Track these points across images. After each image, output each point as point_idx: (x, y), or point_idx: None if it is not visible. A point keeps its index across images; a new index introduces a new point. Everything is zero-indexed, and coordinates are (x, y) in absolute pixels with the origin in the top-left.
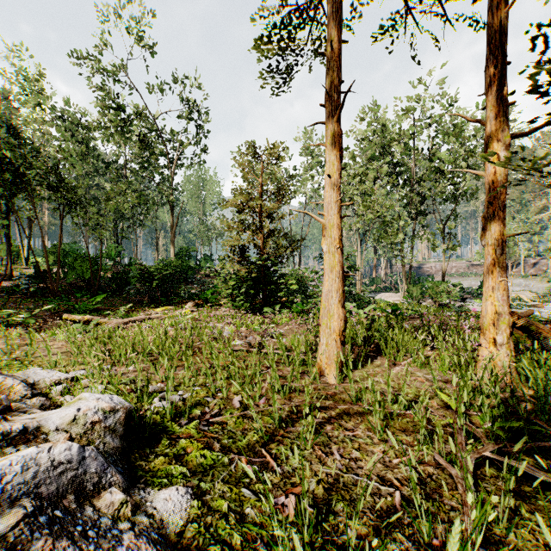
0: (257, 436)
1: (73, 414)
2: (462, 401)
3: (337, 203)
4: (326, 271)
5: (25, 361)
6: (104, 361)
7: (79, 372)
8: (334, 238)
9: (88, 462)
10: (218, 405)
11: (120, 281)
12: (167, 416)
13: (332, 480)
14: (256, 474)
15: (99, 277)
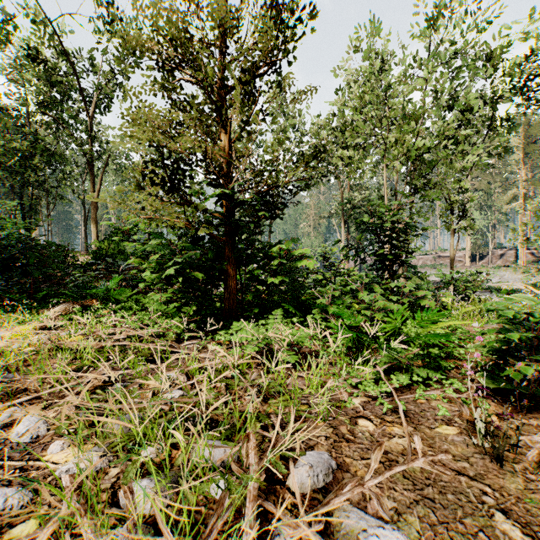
0: None
1: None
2: None
3: None
4: None
5: None
6: None
7: None
8: None
9: None
10: None
11: None
12: None
13: None
14: None
15: None
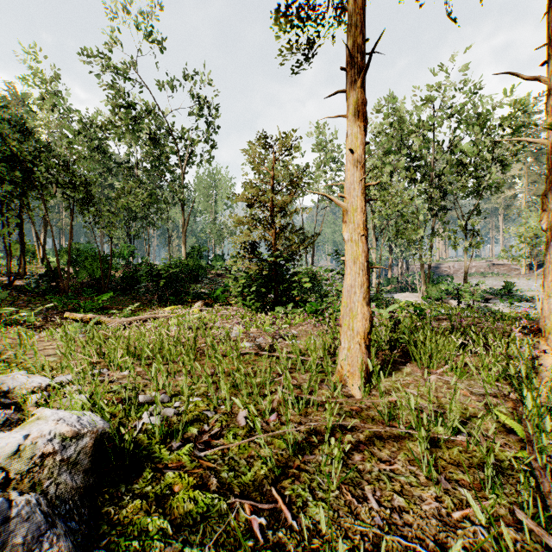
0: (266, 467)
1: (18, 443)
2: (530, 425)
3: (361, 183)
4: (348, 263)
5: (13, 363)
6: (98, 364)
7: (66, 377)
8: (357, 224)
9: (13, 526)
10: (219, 422)
11: (130, 280)
12: (156, 436)
13: (371, 546)
14: (264, 531)
15: (109, 276)
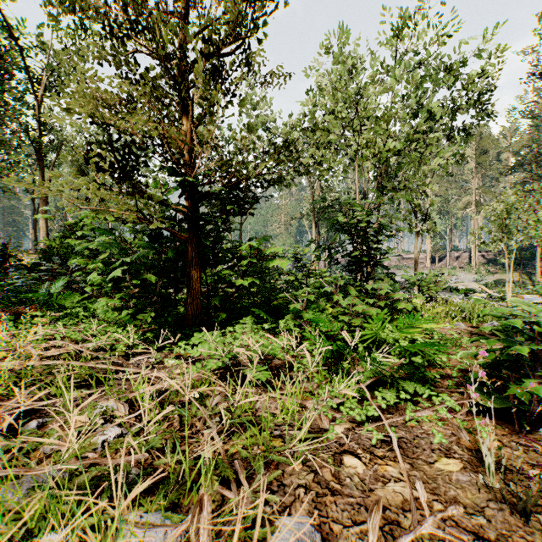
0: None
1: None
2: None
3: None
4: None
5: None
6: None
7: None
8: None
9: None
10: None
11: None
12: None
13: None
14: None
15: None
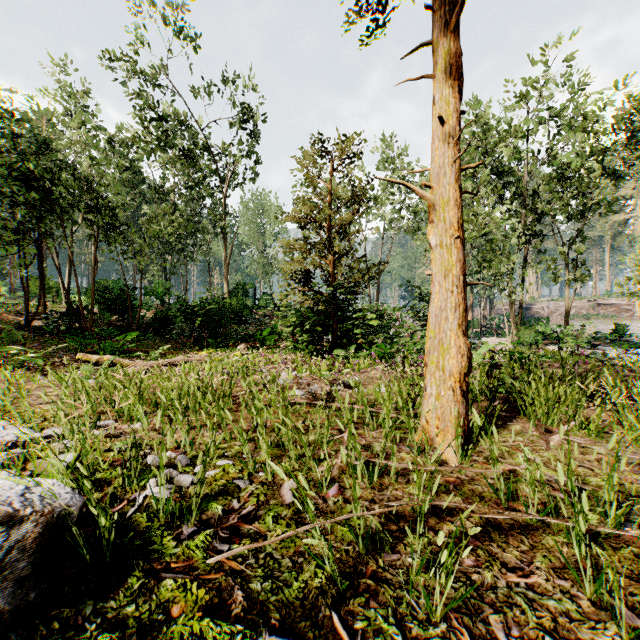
0: (323, 574)
1: None
2: None
3: (455, 166)
4: (436, 277)
5: (1, 411)
6: (106, 414)
7: (57, 429)
8: (450, 223)
9: None
10: (255, 497)
11: (164, 320)
12: (160, 516)
13: None
14: None
15: (138, 315)
